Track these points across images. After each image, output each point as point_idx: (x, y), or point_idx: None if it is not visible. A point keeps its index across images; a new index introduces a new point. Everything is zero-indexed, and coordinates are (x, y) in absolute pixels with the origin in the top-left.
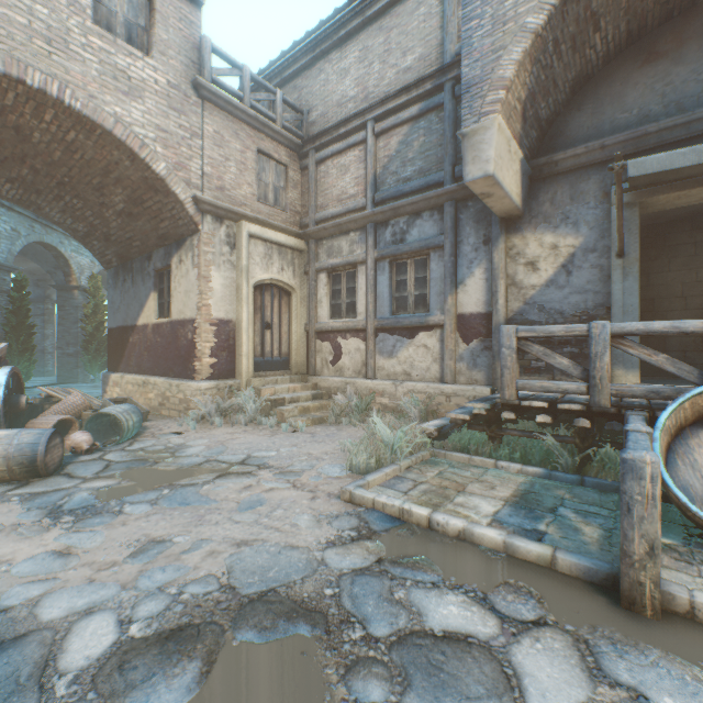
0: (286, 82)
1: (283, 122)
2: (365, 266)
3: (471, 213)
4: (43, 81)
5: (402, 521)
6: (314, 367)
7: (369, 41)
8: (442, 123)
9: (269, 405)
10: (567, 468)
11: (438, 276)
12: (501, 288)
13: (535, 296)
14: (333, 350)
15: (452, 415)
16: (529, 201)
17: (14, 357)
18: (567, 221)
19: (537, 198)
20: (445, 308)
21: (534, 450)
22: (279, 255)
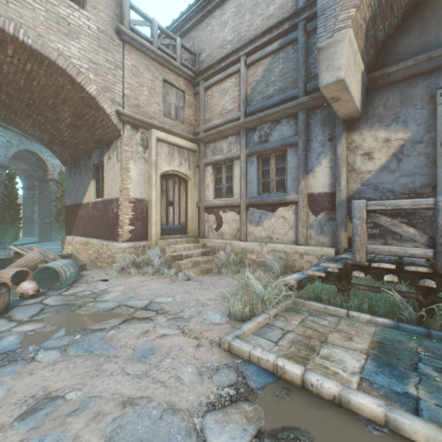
0: (184, 35)
1: (182, 60)
2: (239, 160)
3: (319, 118)
4: (2, 22)
5: (276, 376)
6: (203, 232)
7: None
8: (296, 53)
9: (170, 260)
10: (410, 319)
11: (293, 166)
12: (343, 173)
13: (370, 178)
14: (216, 220)
15: (309, 272)
16: (366, 106)
17: (8, 225)
18: (397, 120)
19: (372, 103)
20: (299, 189)
21: (379, 303)
22: (179, 154)
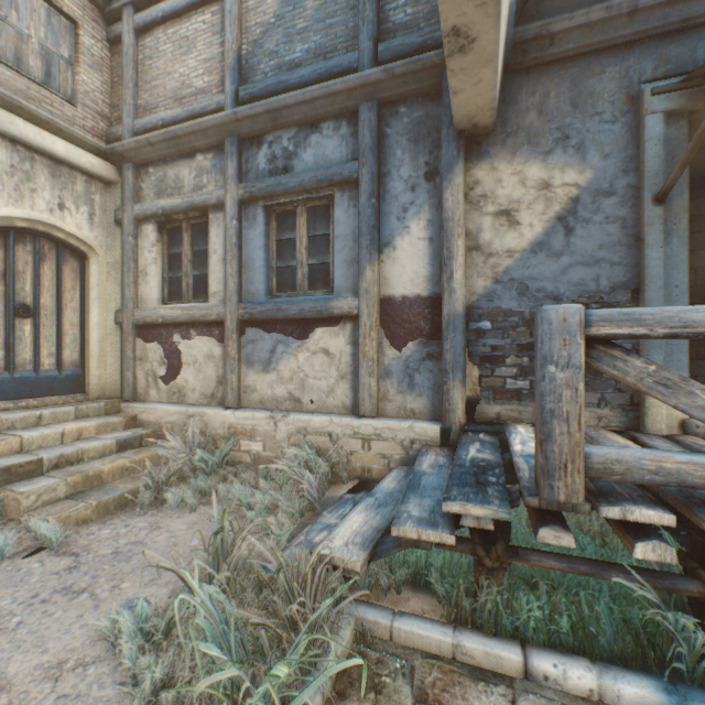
0: None
1: None
2: (222, 212)
3: (405, 125)
4: None
5: None
6: (133, 386)
7: None
8: None
9: None
10: (684, 655)
11: (349, 231)
12: (459, 252)
13: (513, 268)
14: (167, 358)
15: (408, 532)
16: (504, 107)
17: None
18: (566, 142)
19: (517, 102)
20: (361, 286)
21: (599, 608)
22: (53, 178)
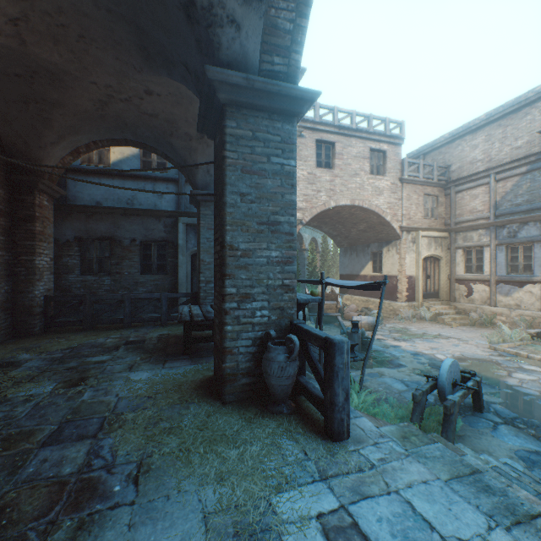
0: (434, 149)
1: (436, 177)
2: (488, 247)
3: None
4: (358, 203)
5: (515, 355)
6: (454, 297)
7: (491, 131)
8: None
9: (434, 315)
10: None
11: (539, 256)
12: None
13: None
14: (466, 290)
15: None
16: None
17: None
18: None
19: None
20: None
21: None
22: (434, 242)
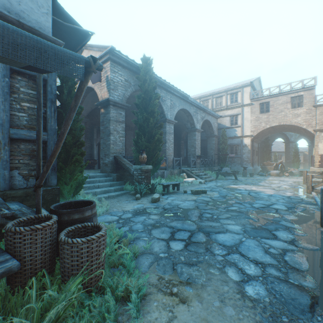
0: None
1: None
2: None
3: None
4: (282, 123)
5: None
6: None
7: None
8: None
9: None
10: None
11: None
12: None
13: None
14: None
15: None
16: None
17: (294, 163)
18: None
19: None
20: None
21: None
22: None
